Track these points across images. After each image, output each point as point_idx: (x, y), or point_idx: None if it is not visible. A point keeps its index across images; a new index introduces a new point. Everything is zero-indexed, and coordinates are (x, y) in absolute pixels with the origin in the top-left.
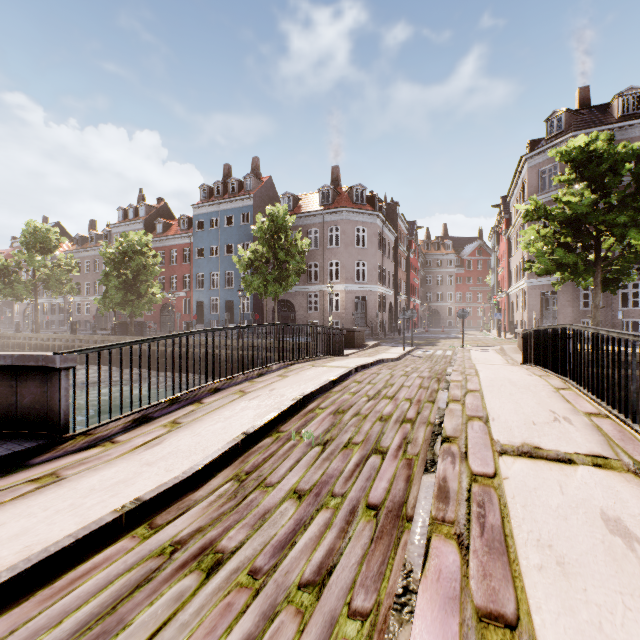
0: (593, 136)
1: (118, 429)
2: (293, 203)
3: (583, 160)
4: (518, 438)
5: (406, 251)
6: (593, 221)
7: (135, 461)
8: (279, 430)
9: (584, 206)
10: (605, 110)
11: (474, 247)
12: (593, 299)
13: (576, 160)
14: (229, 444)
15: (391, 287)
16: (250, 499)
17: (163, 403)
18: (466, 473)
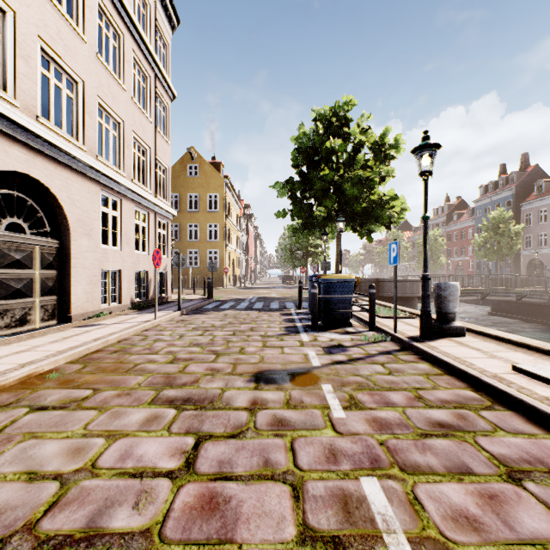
0: None
1: None
2: (544, 187)
3: None
4: None
5: None
6: None
7: None
8: None
9: None
10: None
11: None
12: None
13: None
14: None
15: None
16: None
17: None
18: None
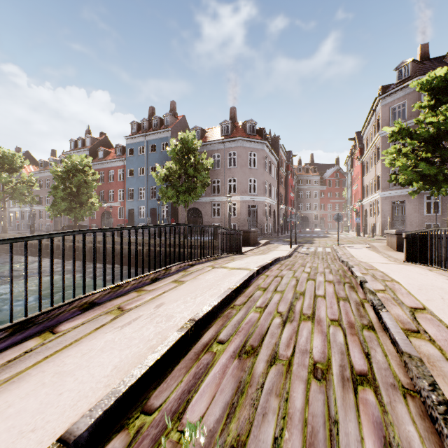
0: None
1: None
2: (201, 134)
3: (443, 87)
4: None
5: (285, 172)
6: None
7: None
8: (146, 404)
9: (447, 124)
10: (442, 60)
11: (333, 171)
12: None
13: (435, 89)
14: None
15: (275, 199)
16: None
17: (2, 331)
18: None
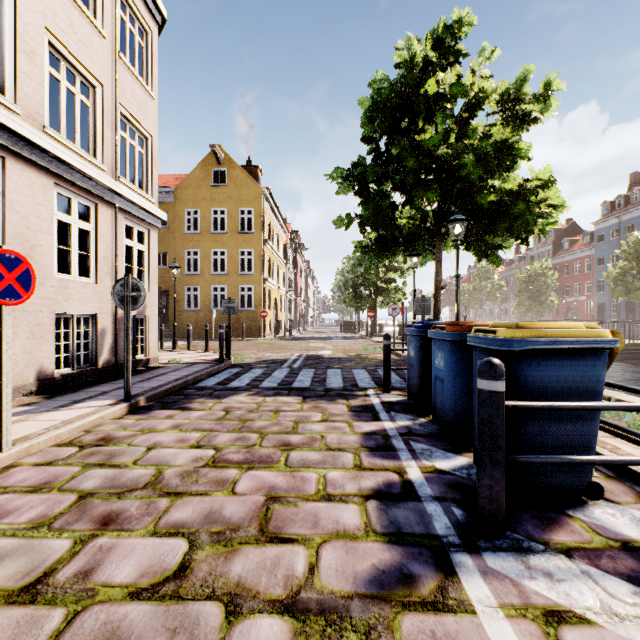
0: None
1: None
2: None
3: None
4: None
5: None
6: None
7: None
8: None
9: None
10: None
11: None
12: None
13: None
14: None
15: None
16: None
17: None
18: None
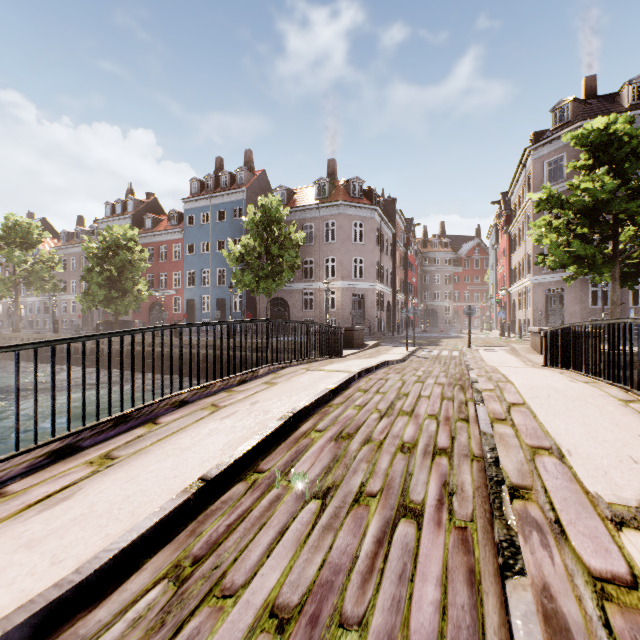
0: (611, 119)
1: (20, 469)
2: (287, 197)
3: (602, 143)
4: (627, 490)
5: (404, 248)
6: (615, 209)
7: (10, 538)
8: (258, 468)
9: (605, 192)
10: (613, 99)
11: (472, 245)
12: (611, 295)
13: (593, 144)
14: (174, 501)
15: (389, 285)
16: (187, 633)
17: (105, 423)
18: (580, 574)
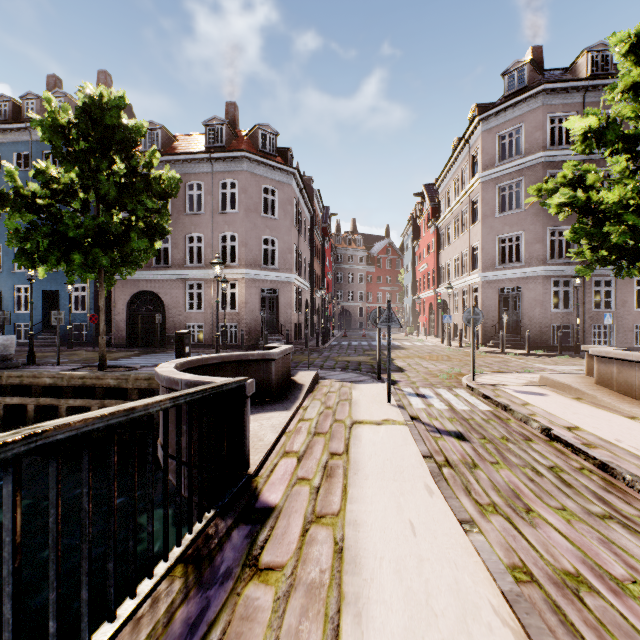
0: None
1: None
2: (162, 140)
3: None
4: None
5: (321, 239)
6: None
7: None
8: None
9: None
10: (565, 73)
11: (384, 245)
12: None
13: None
14: None
15: (307, 280)
16: None
17: None
18: None
